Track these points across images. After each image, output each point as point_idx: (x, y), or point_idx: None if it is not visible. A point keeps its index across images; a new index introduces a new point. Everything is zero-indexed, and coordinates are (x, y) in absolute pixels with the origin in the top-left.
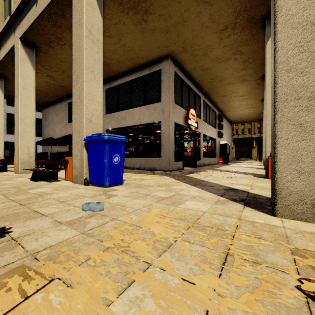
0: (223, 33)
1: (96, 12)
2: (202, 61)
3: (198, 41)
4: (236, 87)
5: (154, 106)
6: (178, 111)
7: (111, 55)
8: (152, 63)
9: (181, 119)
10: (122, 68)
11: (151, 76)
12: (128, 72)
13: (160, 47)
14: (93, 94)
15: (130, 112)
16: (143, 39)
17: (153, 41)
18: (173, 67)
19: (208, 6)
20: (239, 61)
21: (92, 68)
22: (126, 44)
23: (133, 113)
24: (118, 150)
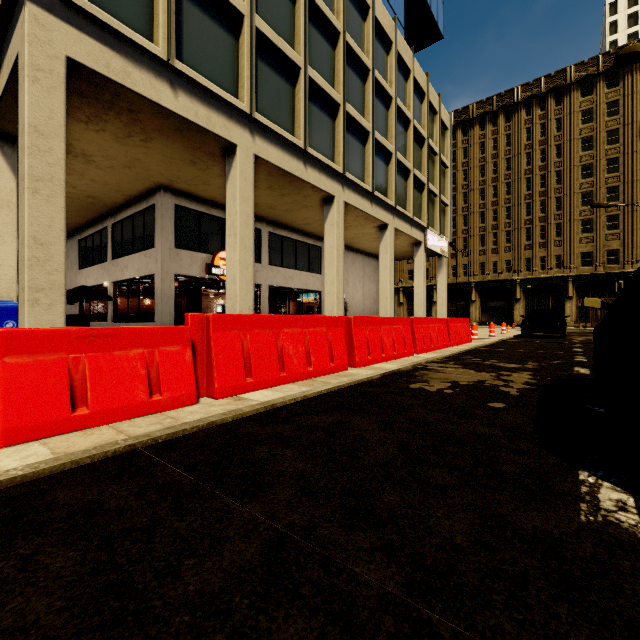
0: (199, 166)
1: (6, 174)
2: (213, 190)
3: (177, 173)
4: (309, 214)
5: (150, 253)
6: (186, 259)
7: (89, 189)
8: (149, 194)
9: (197, 268)
10: (117, 200)
11: (149, 211)
12: (129, 203)
13: (140, 180)
14: (2, 259)
15: (131, 259)
16: (110, 174)
17: (124, 175)
18: (172, 200)
19: (148, 148)
20: (263, 188)
21: (1, 233)
22: (95, 179)
23: (134, 261)
24: (14, 316)
